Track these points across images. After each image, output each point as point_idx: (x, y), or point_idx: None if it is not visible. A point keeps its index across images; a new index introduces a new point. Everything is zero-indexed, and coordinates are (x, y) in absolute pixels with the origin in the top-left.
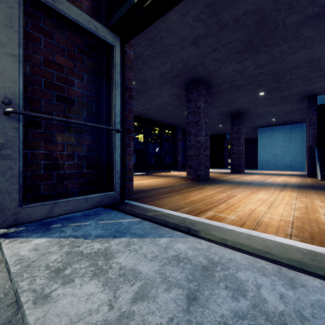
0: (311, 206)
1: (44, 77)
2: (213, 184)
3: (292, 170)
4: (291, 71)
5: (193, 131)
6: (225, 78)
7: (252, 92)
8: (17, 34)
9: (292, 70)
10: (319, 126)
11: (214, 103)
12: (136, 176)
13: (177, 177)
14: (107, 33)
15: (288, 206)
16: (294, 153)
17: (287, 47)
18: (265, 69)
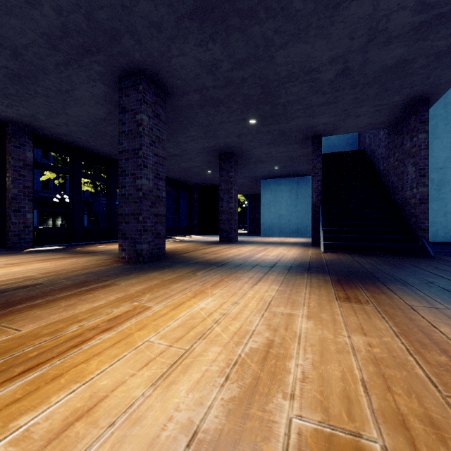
0: (280, 343)
1: None
2: (149, 271)
3: (299, 236)
4: (286, 86)
5: (129, 167)
6: (189, 79)
7: (240, 117)
8: None
9: (287, 83)
10: (324, 179)
11: (186, 129)
12: (22, 255)
13: (109, 256)
14: None
15: (226, 351)
16: (301, 214)
17: (272, 30)
18: (249, 72)
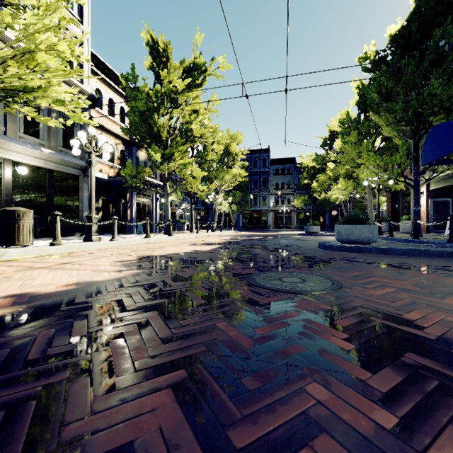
0: None
1: (434, 210)
2: None
3: None
4: None
5: None
6: None
7: None
8: (432, 207)
9: None
10: None
11: None
12: None
13: None
14: (447, 199)
15: None
16: None
17: None
18: None
